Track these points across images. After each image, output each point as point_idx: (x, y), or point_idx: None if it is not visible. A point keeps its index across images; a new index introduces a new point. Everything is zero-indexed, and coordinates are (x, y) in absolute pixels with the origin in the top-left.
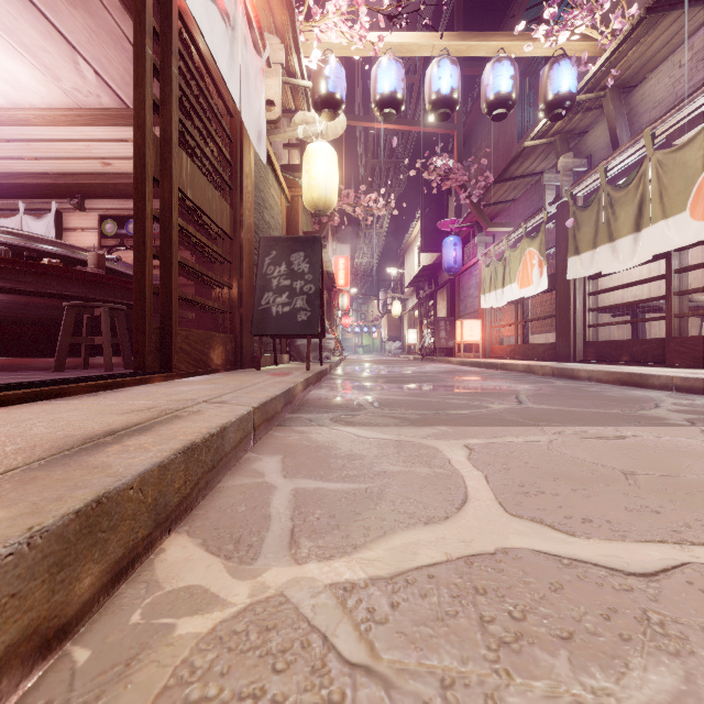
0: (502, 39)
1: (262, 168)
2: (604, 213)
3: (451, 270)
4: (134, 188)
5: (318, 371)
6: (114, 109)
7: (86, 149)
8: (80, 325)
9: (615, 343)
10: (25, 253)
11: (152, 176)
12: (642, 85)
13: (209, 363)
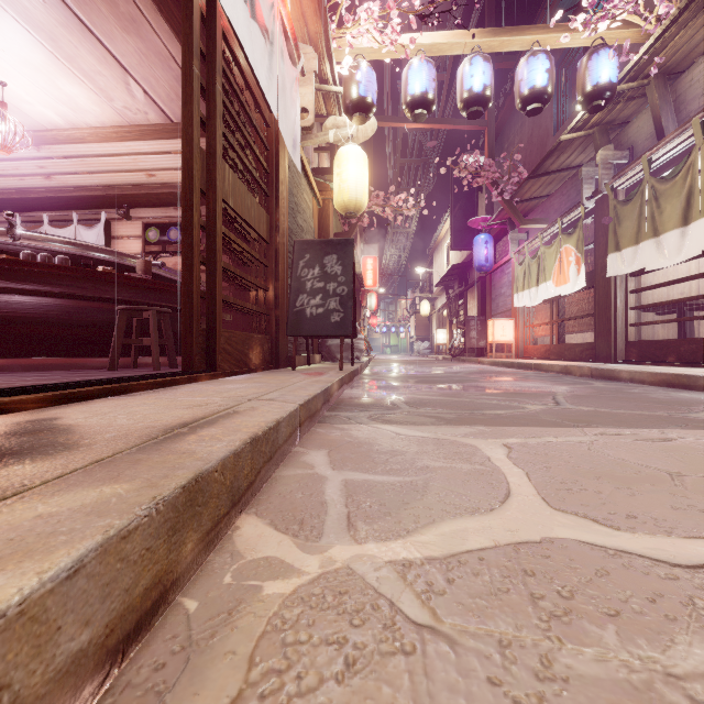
0: (537, 32)
1: (295, 174)
2: (648, 207)
3: (482, 268)
4: (183, 200)
5: (350, 371)
6: (160, 124)
7: (133, 162)
8: (130, 327)
9: (660, 343)
10: (83, 261)
11: (199, 188)
12: (691, 70)
13: (248, 363)
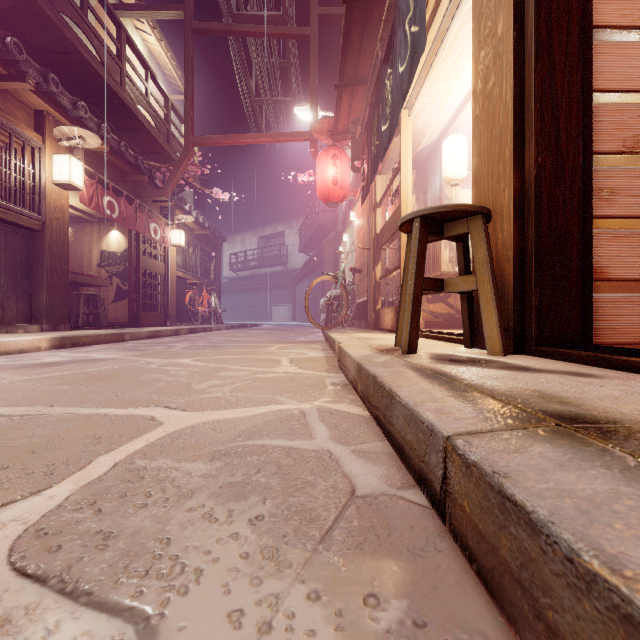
0: None
1: None
2: None
3: None
4: None
5: None
6: None
7: None
8: None
9: None
10: None
11: None
12: None
13: None
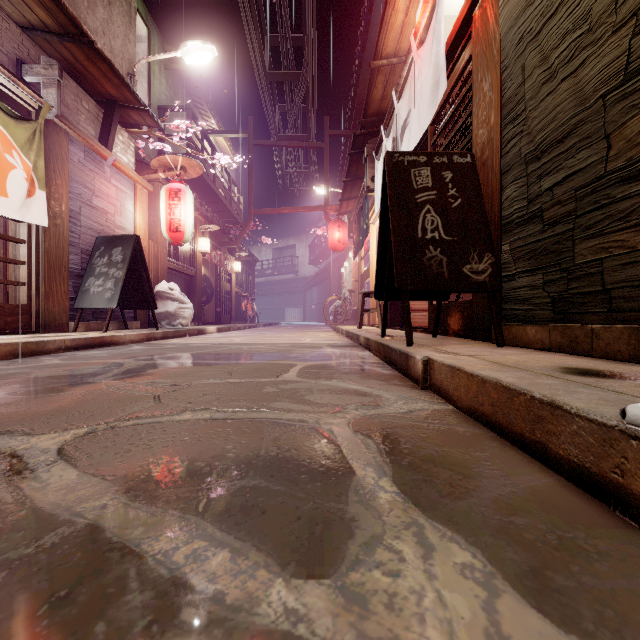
0: None
1: None
2: None
3: None
4: None
5: (381, 341)
6: None
7: None
8: None
9: None
10: None
11: None
12: None
13: (447, 327)
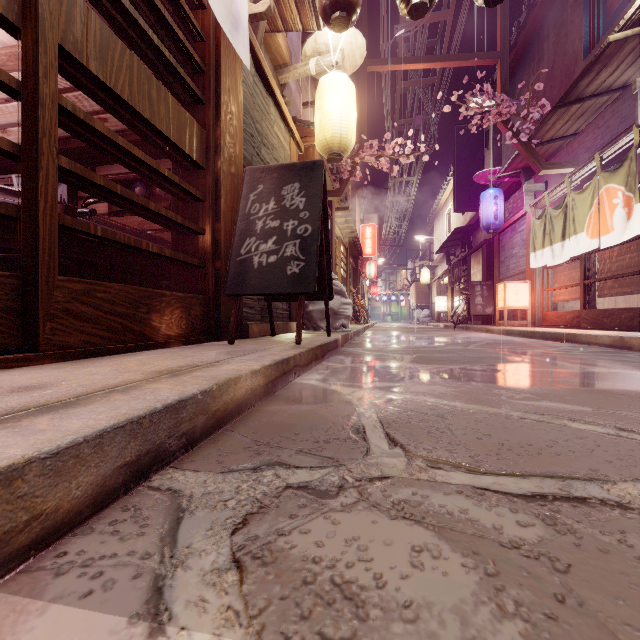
0: None
1: (259, 96)
2: None
3: (490, 226)
4: None
5: (317, 345)
6: None
7: (81, 101)
8: None
9: None
10: None
11: None
12: None
13: (149, 334)
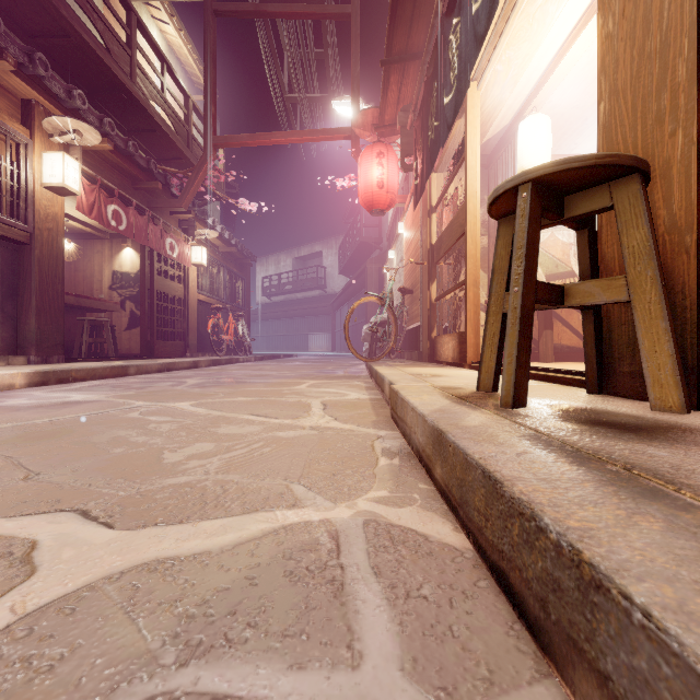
0: None
1: None
2: None
3: None
4: None
5: None
6: None
7: None
8: None
9: None
10: None
11: None
12: None
13: None
